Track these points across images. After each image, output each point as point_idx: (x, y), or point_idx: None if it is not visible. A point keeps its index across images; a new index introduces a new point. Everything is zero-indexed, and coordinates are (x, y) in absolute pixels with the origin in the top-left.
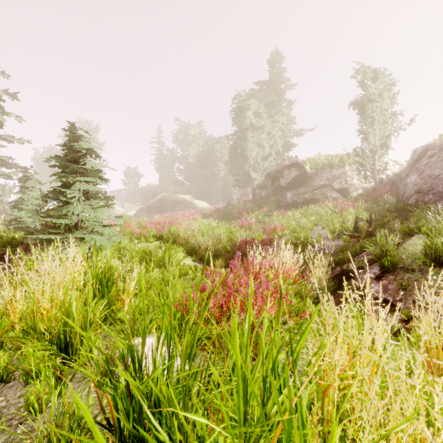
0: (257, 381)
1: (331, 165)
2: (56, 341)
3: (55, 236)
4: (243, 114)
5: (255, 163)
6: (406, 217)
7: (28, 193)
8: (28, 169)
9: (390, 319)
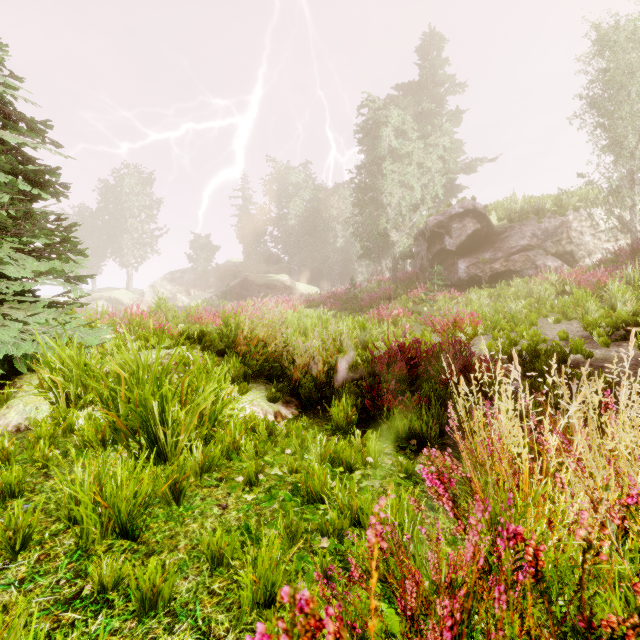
0: None
1: (540, 211)
2: None
3: None
4: (377, 133)
5: (398, 216)
6: None
7: None
8: None
9: None
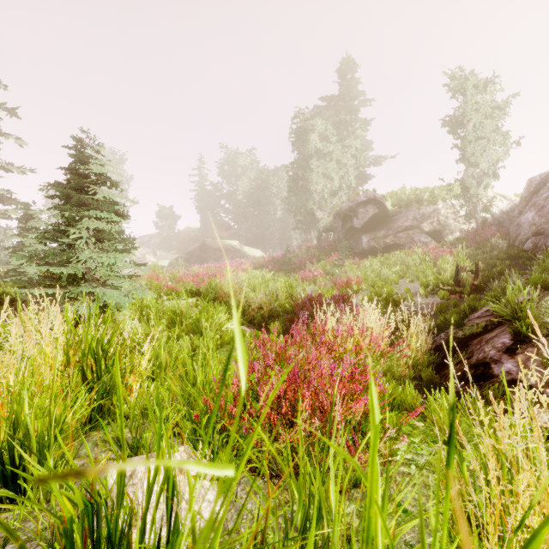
0: None
1: (420, 200)
2: None
3: (53, 290)
4: (306, 137)
5: (321, 200)
6: (523, 266)
7: (30, 236)
8: (30, 205)
9: None
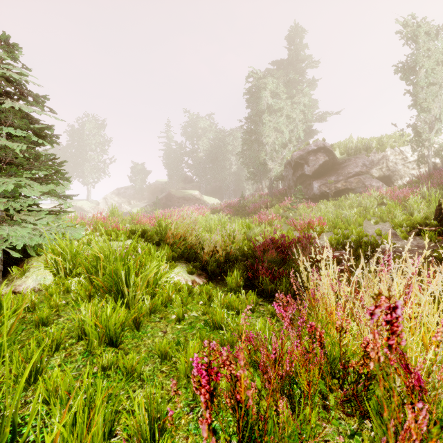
0: None
1: (368, 148)
2: None
3: None
4: (259, 95)
5: (273, 151)
6: None
7: None
8: None
9: None
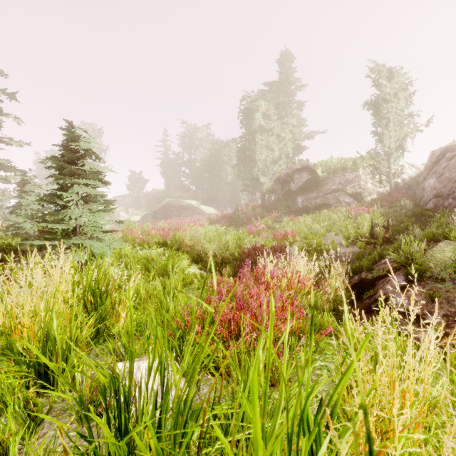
0: (278, 437)
1: (344, 168)
2: (34, 364)
3: (50, 242)
4: (252, 116)
5: (264, 167)
6: (425, 222)
7: (27, 197)
8: (27, 172)
9: (443, 344)
